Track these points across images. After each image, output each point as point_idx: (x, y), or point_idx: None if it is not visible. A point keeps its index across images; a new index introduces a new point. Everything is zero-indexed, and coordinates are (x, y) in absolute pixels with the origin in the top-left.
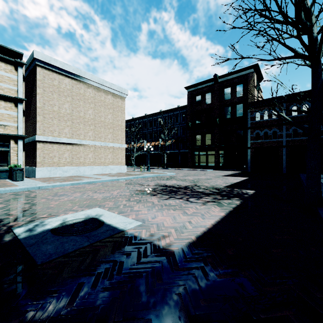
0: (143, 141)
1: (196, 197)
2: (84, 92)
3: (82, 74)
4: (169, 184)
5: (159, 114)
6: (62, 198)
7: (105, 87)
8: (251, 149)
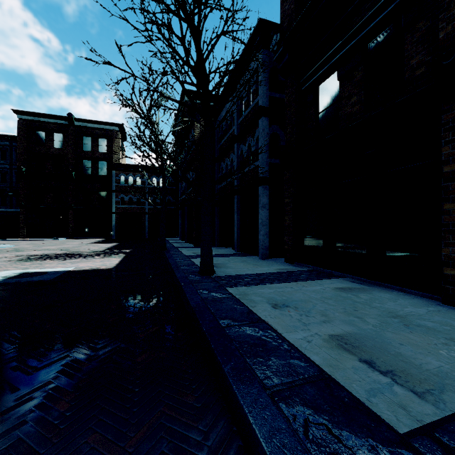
0: None
1: (89, 257)
2: None
3: None
4: (38, 254)
5: None
6: None
7: None
8: (116, 214)
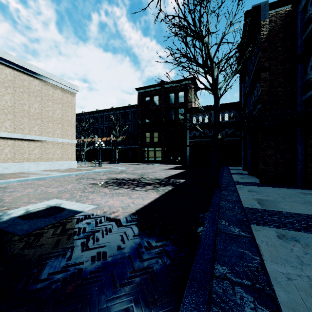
0: (94, 136)
1: (140, 186)
2: (29, 85)
3: (26, 65)
4: (119, 178)
5: (110, 110)
6: (14, 193)
7: (54, 81)
8: (189, 147)
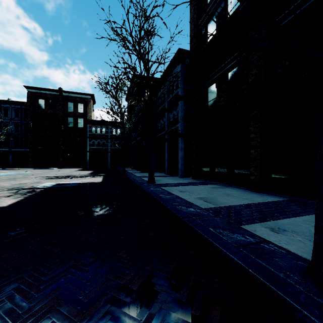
0: None
1: (83, 177)
2: None
3: None
4: (52, 176)
5: None
6: None
7: None
8: (89, 152)
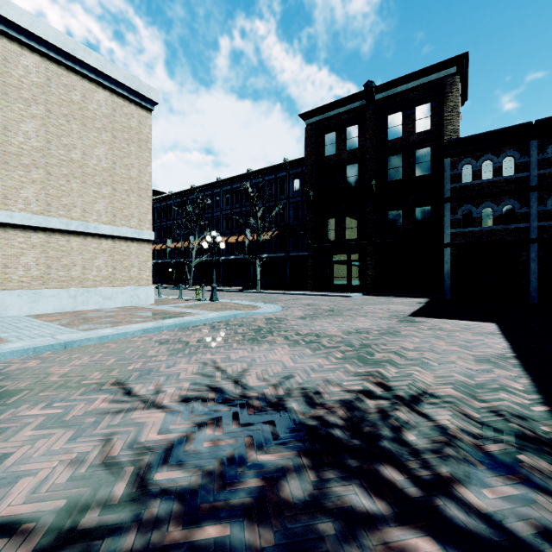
0: None
1: None
2: (4, 64)
3: None
4: (260, 388)
5: (245, 178)
6: None
7: (85, 67)
8: (451, 248)
